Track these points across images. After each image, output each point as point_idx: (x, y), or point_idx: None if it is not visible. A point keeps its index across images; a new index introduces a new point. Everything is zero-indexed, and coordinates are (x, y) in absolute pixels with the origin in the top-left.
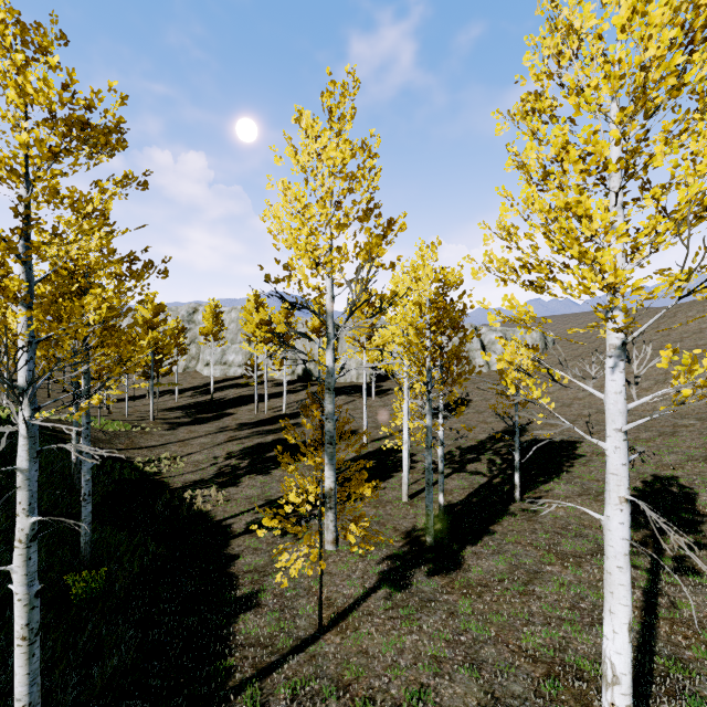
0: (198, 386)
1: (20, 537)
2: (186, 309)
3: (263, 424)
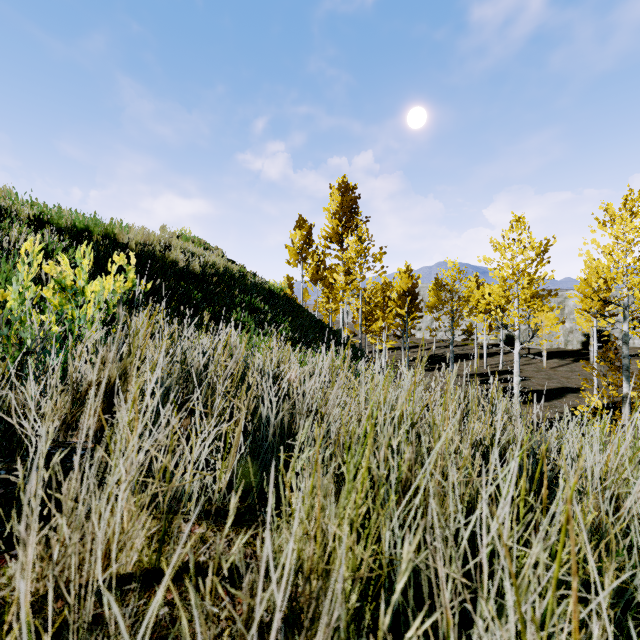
0: (416, 345)
1: (517, 383)
2: None
3: (487, 376)
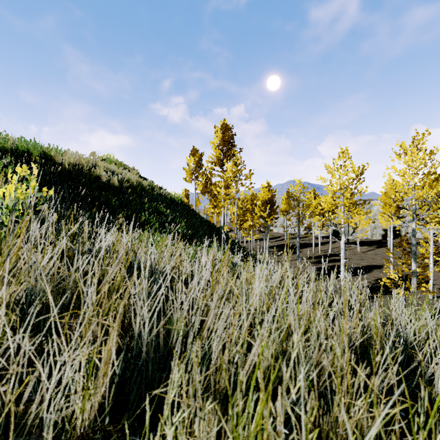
0: (274, 237)
1: (343, 264)
2: None
3: (321, 258)
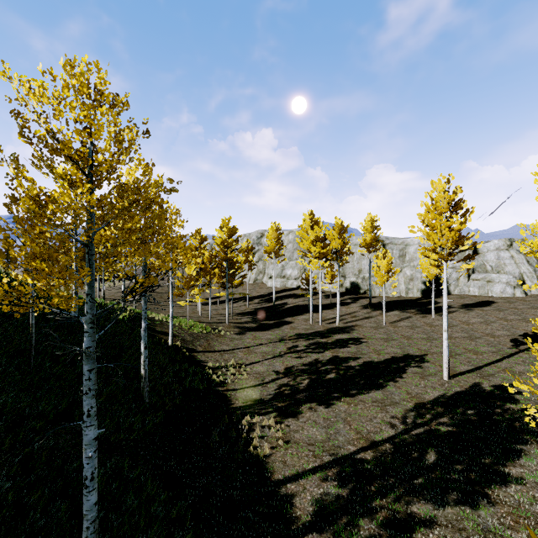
0: (263, 294)
1: None
2: (255, 235)
3: (318, 336)
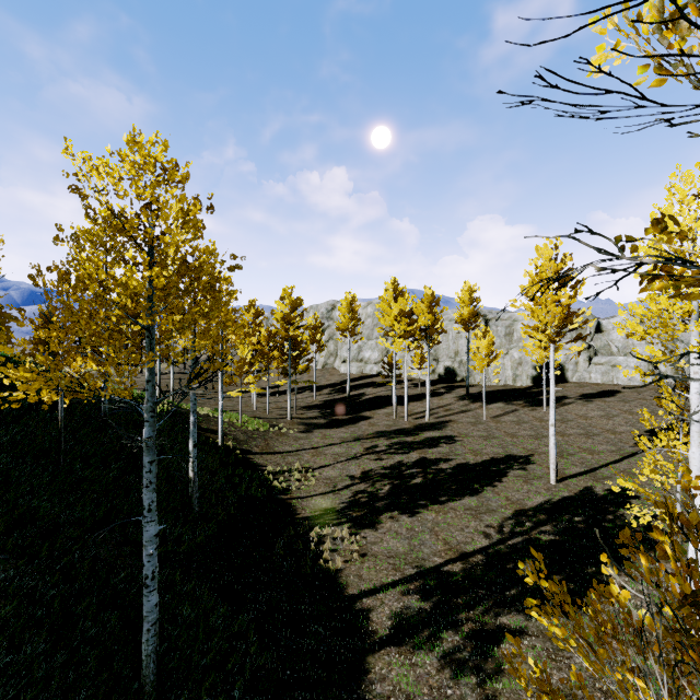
0: (335, 383)
1: None
2: (325, 307)
3: (403, 434)
